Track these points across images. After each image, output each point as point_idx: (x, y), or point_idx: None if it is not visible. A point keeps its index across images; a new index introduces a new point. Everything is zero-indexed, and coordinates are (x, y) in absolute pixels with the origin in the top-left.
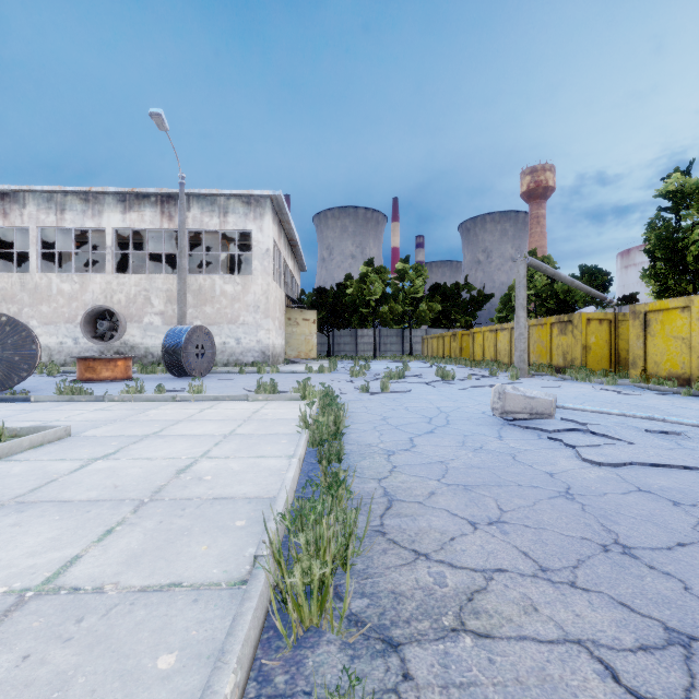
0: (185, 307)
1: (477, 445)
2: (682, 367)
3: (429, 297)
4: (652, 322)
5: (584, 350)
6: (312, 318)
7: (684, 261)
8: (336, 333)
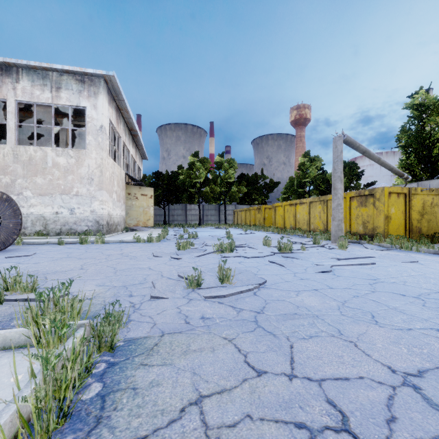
0: None
1: None
2: None
3: (237, 183)
4: None
5: (387, 219)
6: (150, 194)
7: (431, 153)
8: (171, 207)
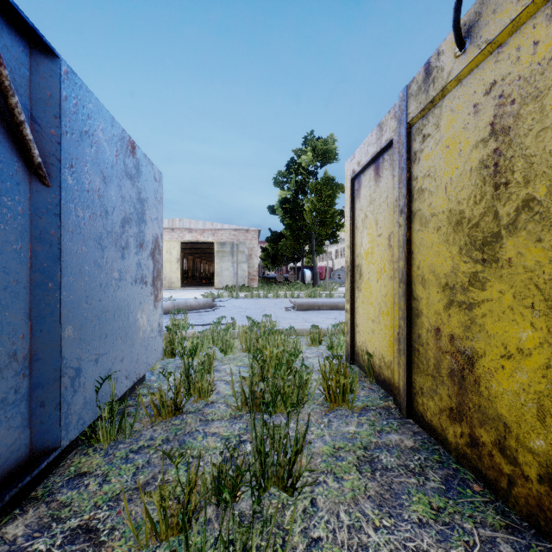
0: None
1: None
2: None
3: None
4: None
5: None
6: None
7: None
8: None
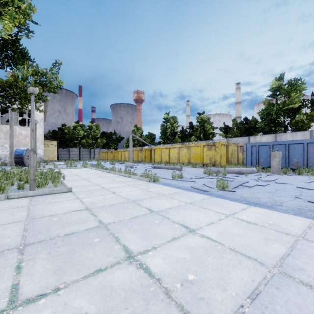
0: (13, 140)
1: (123, 169)
2: (159, 160)
3: (101, 137)
4: (155, 151)
5: (145, 157)
6: (55, 144)
7: (167, 136)
8: (59, 150)
